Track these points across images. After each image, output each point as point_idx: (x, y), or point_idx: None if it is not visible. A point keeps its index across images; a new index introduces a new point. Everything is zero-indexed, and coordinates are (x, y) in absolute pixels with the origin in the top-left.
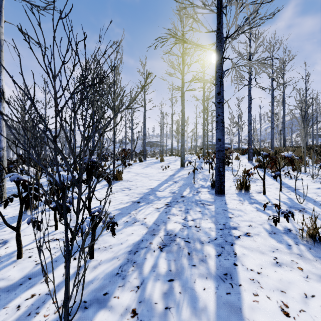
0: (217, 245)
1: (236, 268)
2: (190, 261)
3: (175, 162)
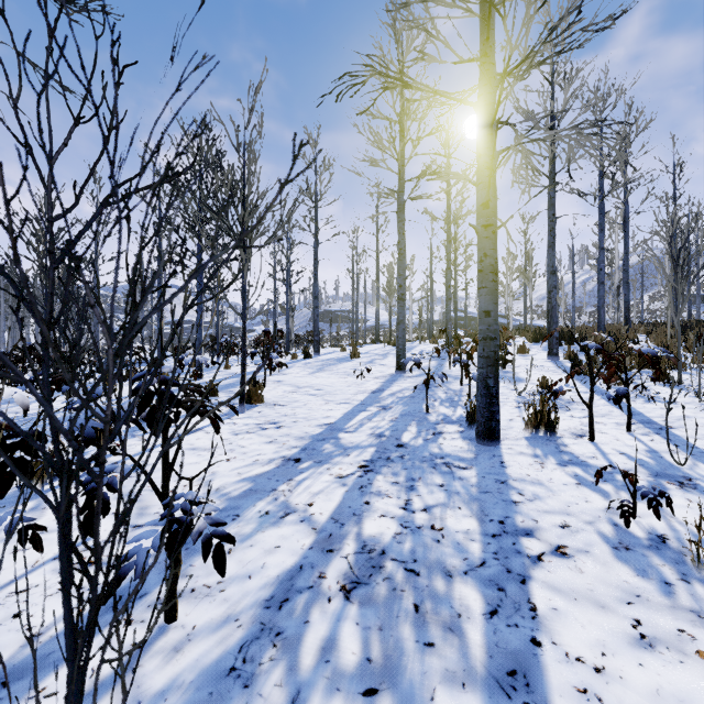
0: (487, 582)
1: (540, 652)
2: (420, 631)
3: (385, 358)
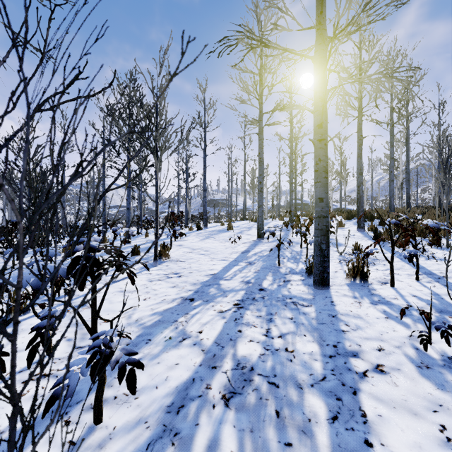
0: (328, 393)
1: None
2: (281, 433)
3: (250, 230)
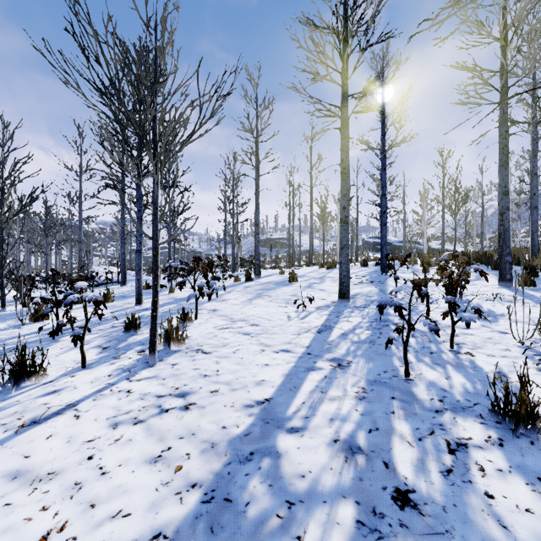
0: None
1: None
2: None
3: (323, 282)
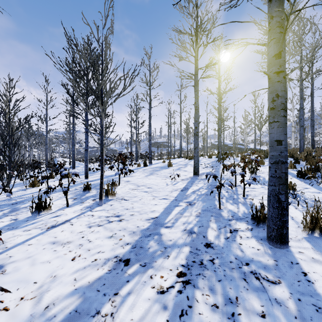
0: None
1: None
2: None
3: (186, 167)
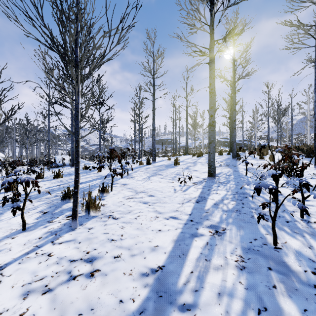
0: None
1: None
2: None
3: (195, 165)
